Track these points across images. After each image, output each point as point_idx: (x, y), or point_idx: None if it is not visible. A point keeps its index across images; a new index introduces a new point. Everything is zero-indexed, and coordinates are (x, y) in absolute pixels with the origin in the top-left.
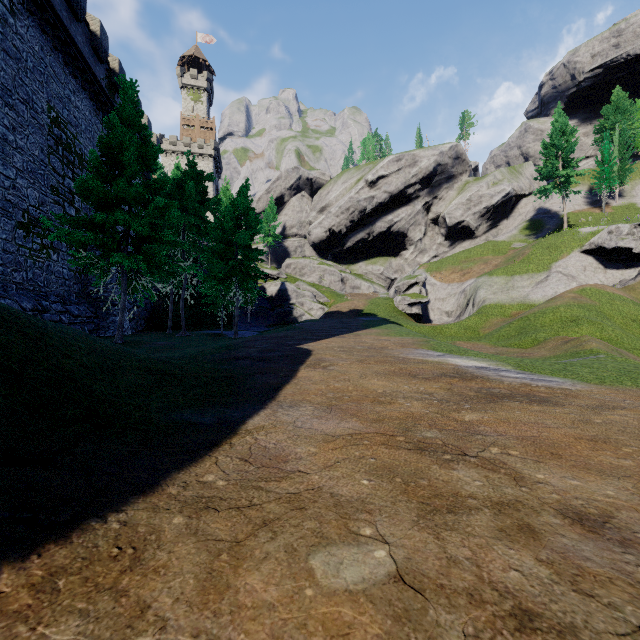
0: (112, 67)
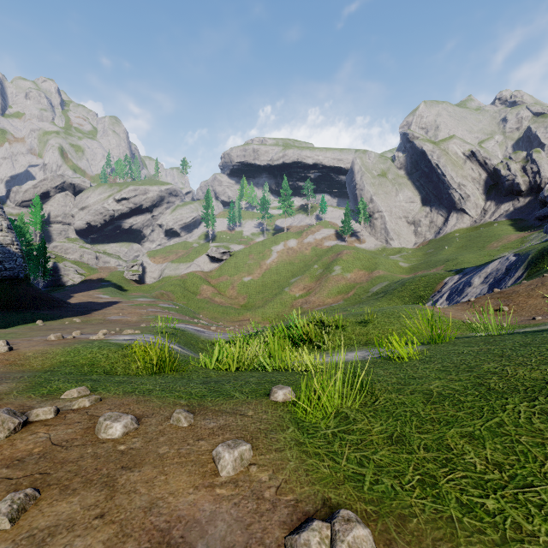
0: None
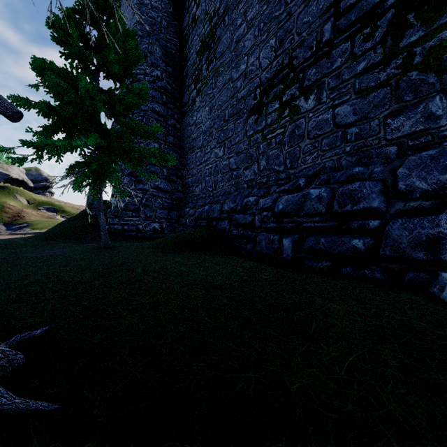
0: None
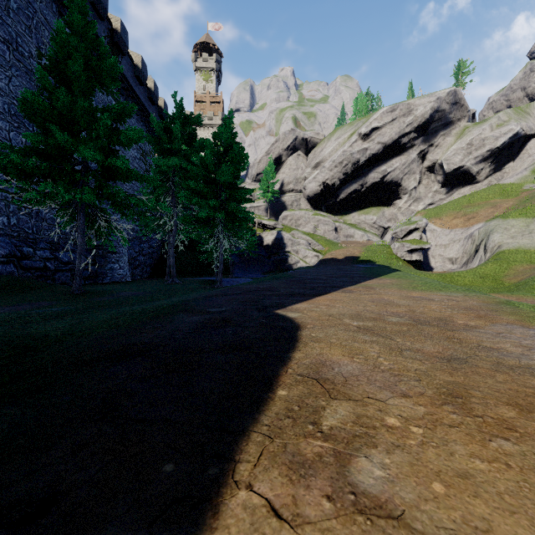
0: (115, 27)
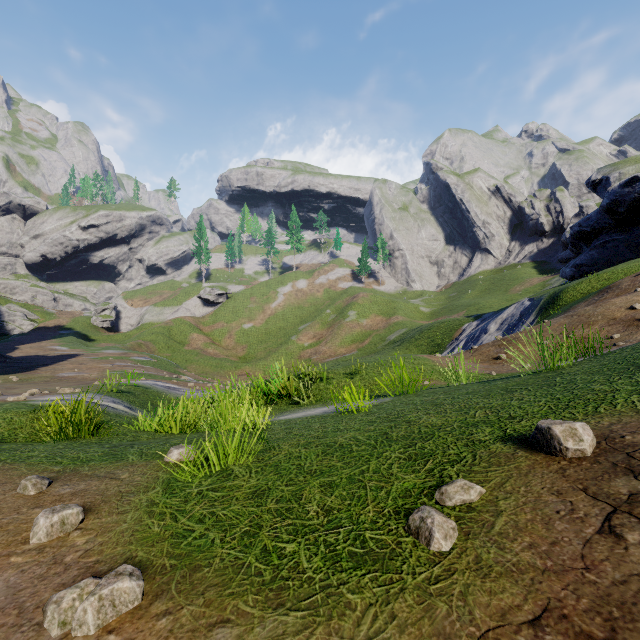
0: None
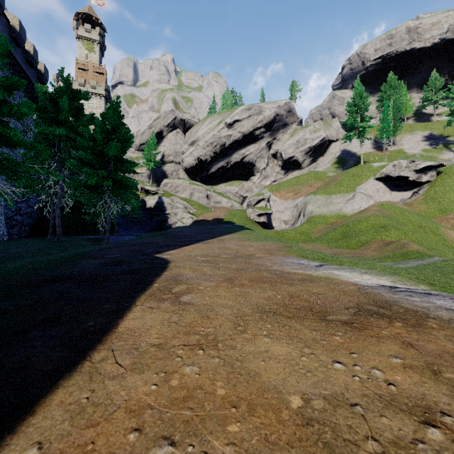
0: None
